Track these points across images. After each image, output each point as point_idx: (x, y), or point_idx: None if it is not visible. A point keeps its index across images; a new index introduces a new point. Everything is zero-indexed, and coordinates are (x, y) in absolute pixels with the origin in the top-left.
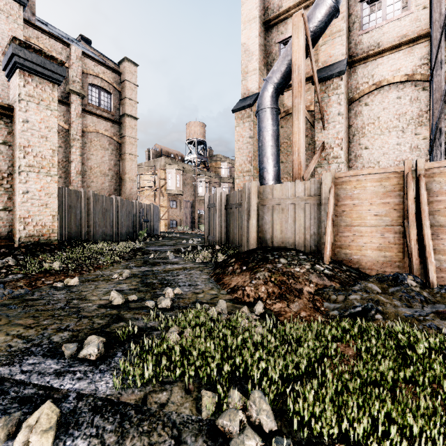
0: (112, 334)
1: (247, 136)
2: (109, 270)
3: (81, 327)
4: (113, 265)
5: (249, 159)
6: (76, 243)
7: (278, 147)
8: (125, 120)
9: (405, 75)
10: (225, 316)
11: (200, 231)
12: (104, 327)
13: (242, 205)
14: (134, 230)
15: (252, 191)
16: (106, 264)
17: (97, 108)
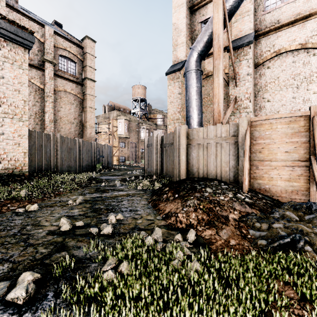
0: (50, 266)
1: (177, 92)
2: (66, 196)
3: (23, 257)
4: (71, 192)
5: (178, 110)
6: (45, 174)
7: (201, 100)
8: (86, 82)
9: (299, 44)
10: (160, 245)
11: (142, 164)
12: (46, 257)
13: (173, 145)
14: (93, 163)
15: (182, 133)
16: (65, 191)
17: (65, 73)
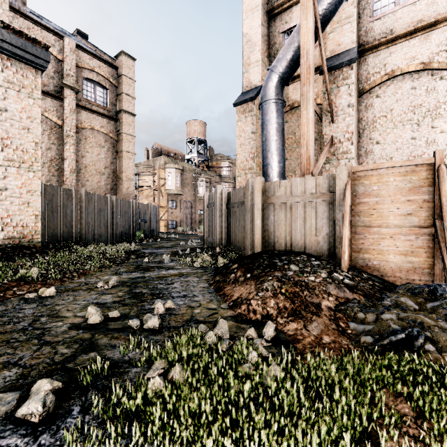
0: (75, 372)
1: (250, 131)
2: (95, 277)
3: (37, 360)
4: (101, 270)
5: (251, 156)
6: (65, 245)
7: (283, 141)
8: (121, 117)
9: (420, 63)
10: (226, 344)
11: (200, 232)
12: (68, 360)
13: (244, 204)
14: (131, 231)
15: (256, 188)
16: (93, 269)
17: (92, 103)
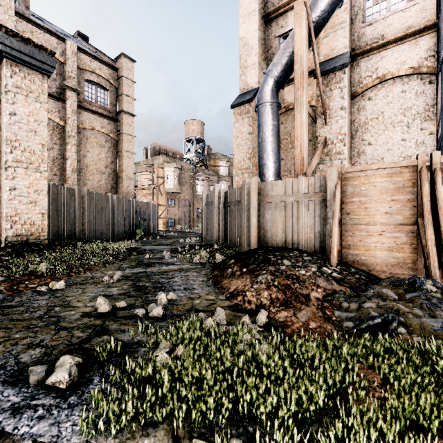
0: (92, 351)
1: (246, 132)
2: (100, 272)
3: (57, 341)
4: (105, 266)
5: (248, 156)
6: (69, 242)
7: (278, 143)
8: (121, 117)
9: (410, 68)
10: (224, 328)
11: (198, 230)
12: (84, 341)
13: (241, 203)
14: (131, 228)
15: (252, 187)
16: (97, 265)
17: (93, 104)
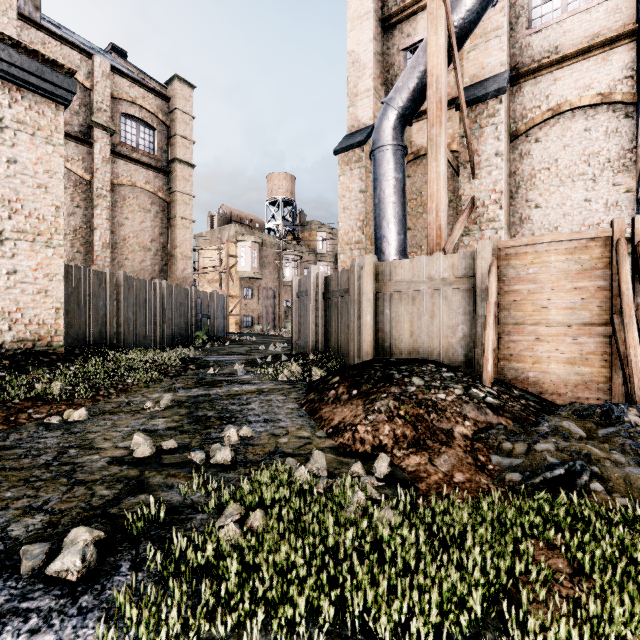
0: (121, 519)
1: (357, 189)
2: (140, 395)
3: (68, 504)
4: (148, 385)
5: (359, 225)
6: (96, 351)
7: (404, 205)
8: (175, 168)
9: (597, 95)
10: (324, 483)
11: (287, 332)
12: (110, 504)
13: (349, 293)
14: (189, 330)
15: (366, 270)
16: (137, 384)
17: (133, 150)
